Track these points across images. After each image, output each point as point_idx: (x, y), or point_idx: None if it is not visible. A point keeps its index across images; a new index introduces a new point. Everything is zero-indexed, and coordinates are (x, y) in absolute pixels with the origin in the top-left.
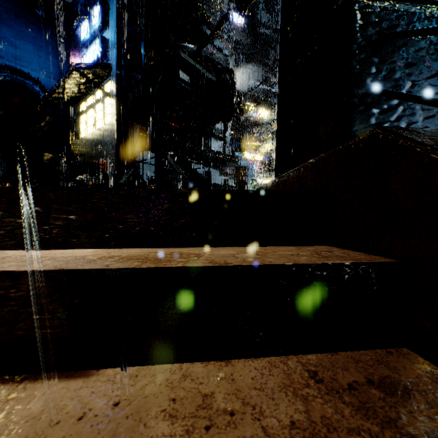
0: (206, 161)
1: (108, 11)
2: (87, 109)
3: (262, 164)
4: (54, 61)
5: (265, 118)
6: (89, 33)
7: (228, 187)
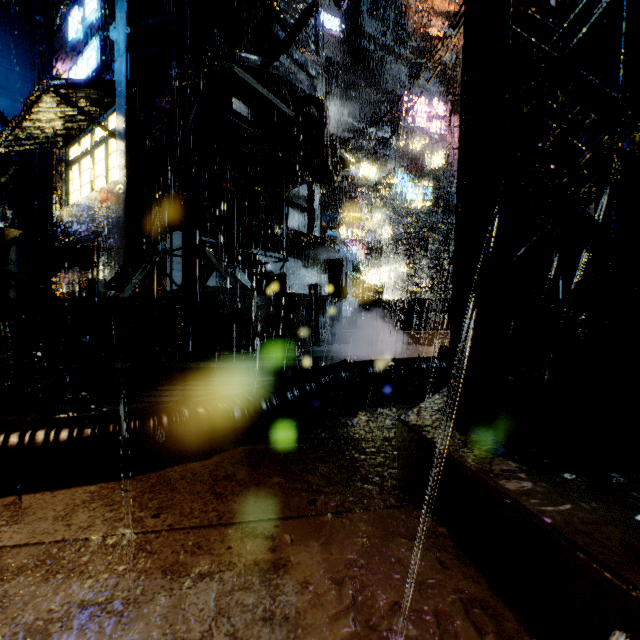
0: (279, 246)
1: None
2: (82, 157)
3: (366, 246)
4: (24, 74)
5: (372, 178)
6: (82, 30)
7: (315, 298)
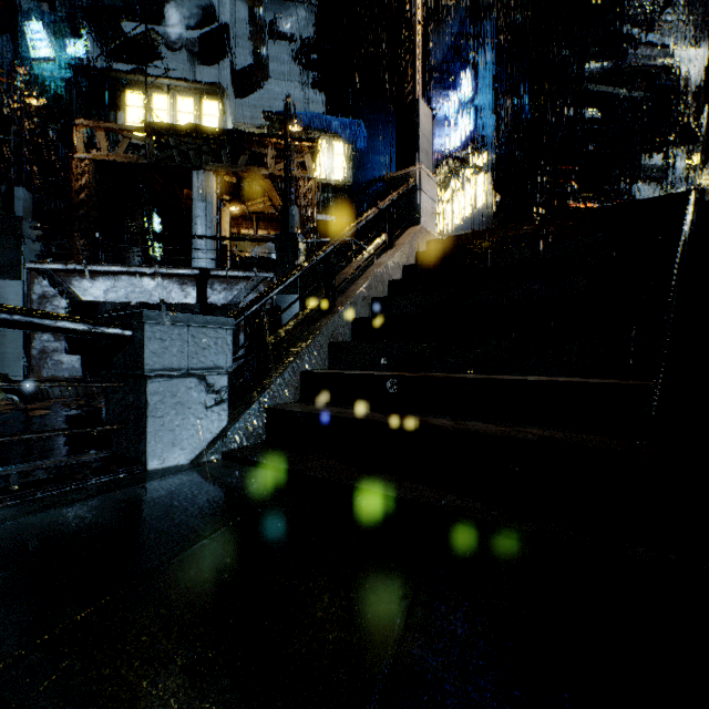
0: None
1: (482, 72)
2: (453, 196)
3: None
4: None
5: None
6: (460, 108)
7: None
